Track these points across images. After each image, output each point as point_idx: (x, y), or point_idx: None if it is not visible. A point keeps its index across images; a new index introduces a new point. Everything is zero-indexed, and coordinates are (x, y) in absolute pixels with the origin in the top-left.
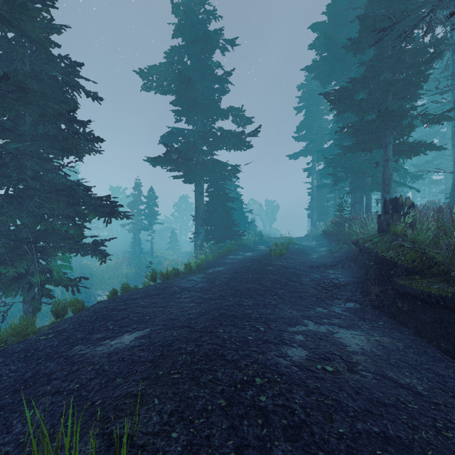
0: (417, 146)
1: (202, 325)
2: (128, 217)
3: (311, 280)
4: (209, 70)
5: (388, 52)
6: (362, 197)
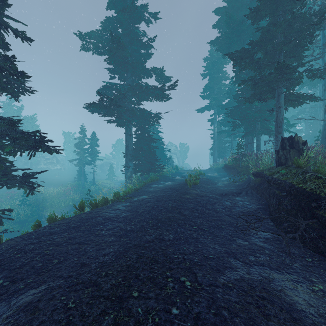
0: (303, 96)
1: (112, 282)
2: (58, 152)
3: (224, 207)
4: (137, 38)
5: (280, 20)
6: (252, 140)
